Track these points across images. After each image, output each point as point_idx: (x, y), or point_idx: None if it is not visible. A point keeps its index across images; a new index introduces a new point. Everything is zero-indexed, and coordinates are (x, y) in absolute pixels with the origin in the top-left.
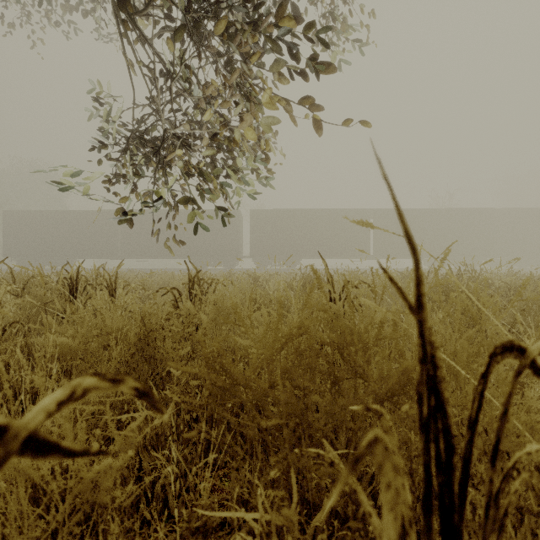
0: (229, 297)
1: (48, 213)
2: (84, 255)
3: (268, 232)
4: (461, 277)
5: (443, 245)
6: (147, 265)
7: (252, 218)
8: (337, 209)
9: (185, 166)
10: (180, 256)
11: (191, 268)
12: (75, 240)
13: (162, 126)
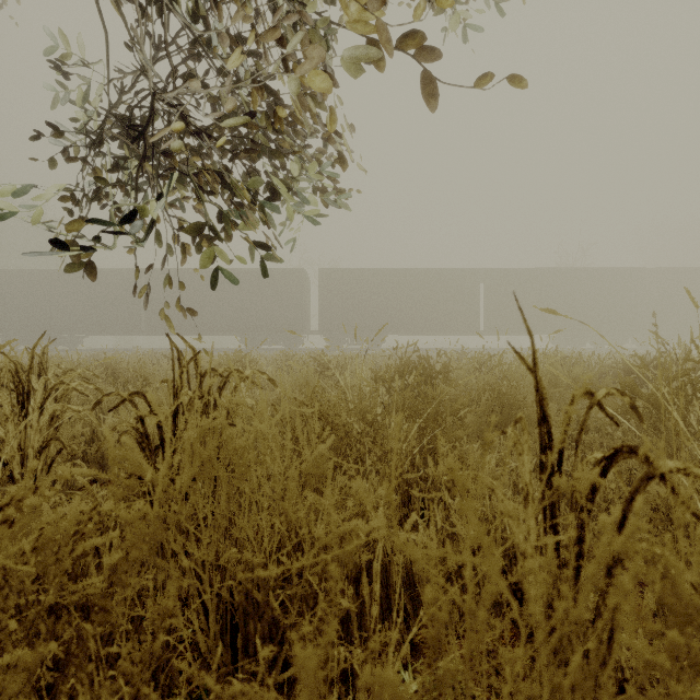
0: (278, 396)
1: (44, 272)
2: (94, 330)
3: (344, 299)
4: (652, 362)
5: (577, 316)
6: (183, 343)
7: (322, 280)
8: (436, 269)
9: (199, 172)
10: (224, 331)
11: (239, 348)
12: (81, 309)
13: (151, 92)
